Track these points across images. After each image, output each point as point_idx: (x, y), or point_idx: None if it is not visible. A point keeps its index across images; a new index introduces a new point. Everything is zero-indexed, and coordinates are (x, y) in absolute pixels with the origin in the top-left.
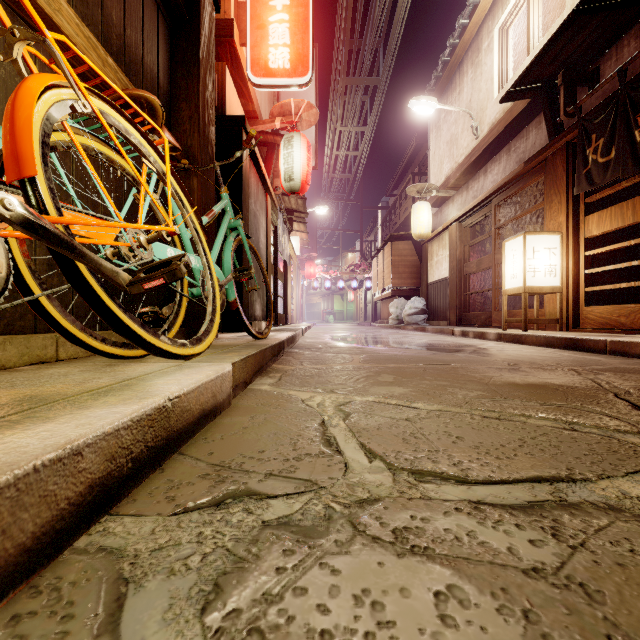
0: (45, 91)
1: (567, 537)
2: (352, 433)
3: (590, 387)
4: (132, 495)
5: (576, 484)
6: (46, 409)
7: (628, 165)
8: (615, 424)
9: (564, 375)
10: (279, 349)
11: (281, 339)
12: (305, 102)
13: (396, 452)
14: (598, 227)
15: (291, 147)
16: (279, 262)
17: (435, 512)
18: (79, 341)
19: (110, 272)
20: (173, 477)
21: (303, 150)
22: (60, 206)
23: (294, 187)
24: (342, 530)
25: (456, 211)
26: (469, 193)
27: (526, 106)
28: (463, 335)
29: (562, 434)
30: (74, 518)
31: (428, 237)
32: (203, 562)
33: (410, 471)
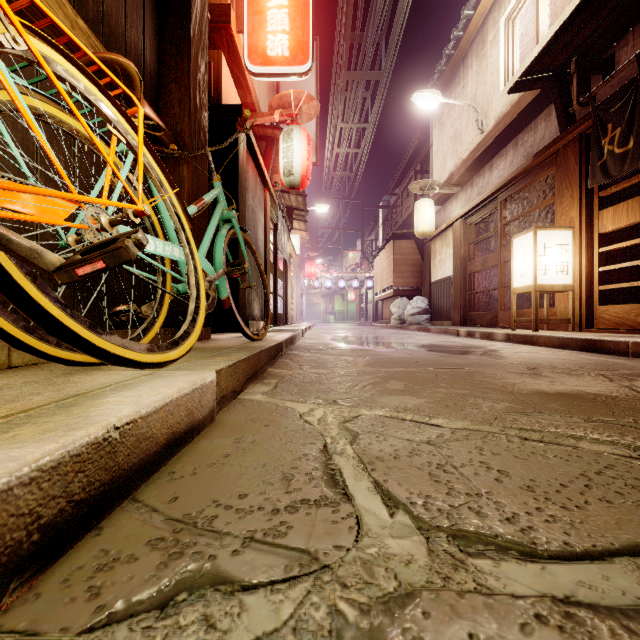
0: None
1: None
2: (362, 464)
3: (632, 397)
4: (38, 583)
5: None
6: None
7: None
8: None
9: (595, 381)
10: (276, 351)
11: (279, 340)
12: (305, 93)
13: (424, 497)
14: (613, 222)
15: (291, 140)
16: (279, 261)
17: (506, 625)
18: (23, 345)
19: (26, 251)
20: (111, 545)
21: (303, 144)
22: None
23: (294, 182)
24: None
25: (460, 208)
26: (474, 190)
27: (535, 98)
28: (469, 335)
29: (633, 466)
30: None
31: (431, 235)
32: None
33: (449, 533)
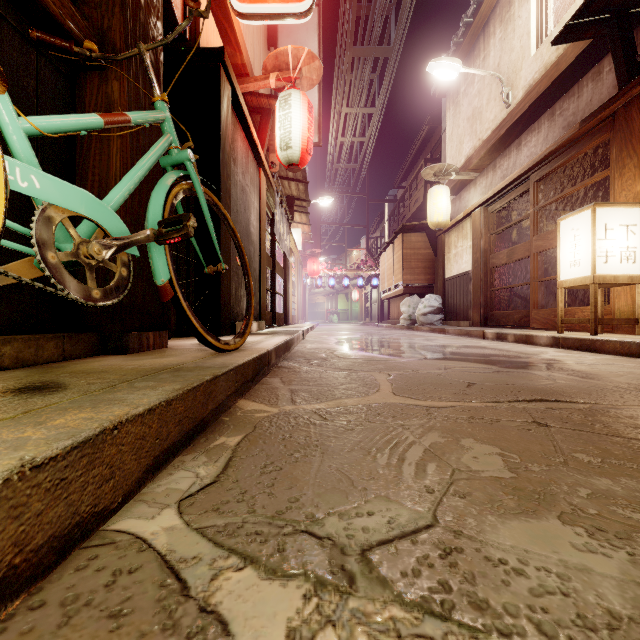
0: None
1: None
2: None
3: None
4: None
5: None
6: None
7: None
8: None
9: None
10: (258, 367)
11: (263, 350)
12: (305, 50)
13: None
14: None
15: (288, 107)
16: (278, 255)
17: None
18: None
19: None
20: None
21: (303, 111)
22: None
23: (292, 157)
24: None
25: (479, 195)
26: (496, 173)
27: (580, 54)
28: (498, 338)
29: None
30: None
31: (446, 226)
32: None
33: None
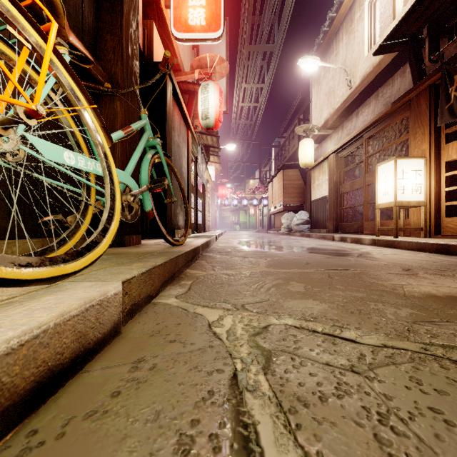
0: None
1: None
2: (283, 414)
3: None
4: None
5: None
6: None
7: None
8: None
9: None
10: (194, 254)
11: (196, 245)
12: (218, 56)
13: None
14: None
15: (207, 92)
16: (199, 185)
17: None
18: None
19: None
20: None
21: (216, 95)
22: None
23: (209, 124)
24: None
25: (333, 145)
26: (344, 131)
27: (392, 59)
28: (342, 240)
29: None
30: None
31: (311, 165)
32: None
33: None
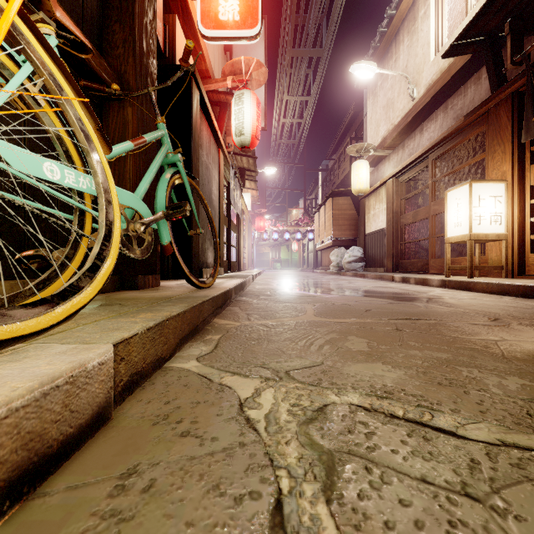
0: None
1: None
2: None
3: None
4: None
5: None
6: None
7: None
8: None
9: None
10: (224, 299)
11: (227, 288)
12: (255, 60)
13: None
14: None
15: (241, 103)
16: (232, 215)
17: None
18: None
19: None
20: None
21: (253, 106)
22: None
23: (244, 141)
24: None
25: (392, 168)
26: (405, 151)
27: (465, 64)
28: (404, 281)
29: None
30: None
31: (366, 192)
32: None
33: None
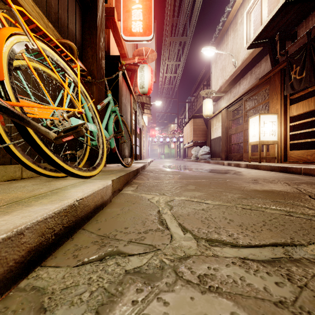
0: (11, 36)
1: (296, 280)
2: (174, 217)
3: (296, 192)
4: (54, 254)
5: (296, 247)
6: (7, 207)
7: (312, 80)
8: (312, 212)
9: (281, 185)
10: (137, 172)
11: (138, 167)
12: (150, 49)
13: (198, 228)
14: (296, 111)
15: (143, 71)
16: (137, 129)
17: (221, 264)
18: (31, 169)
19: (44, 132)
20: (78, 243)
21: (149, 73)
22: (18, 97)
23: (144, 91)
24: (169, 276)
25: (225, 103)
26: (231, 94)
27: (260, 51)
28: (228, 165)
29: (285, 218)
30: (18, 270)
31: (211, 116)
32: (90, 297)
33: (206, 239)
